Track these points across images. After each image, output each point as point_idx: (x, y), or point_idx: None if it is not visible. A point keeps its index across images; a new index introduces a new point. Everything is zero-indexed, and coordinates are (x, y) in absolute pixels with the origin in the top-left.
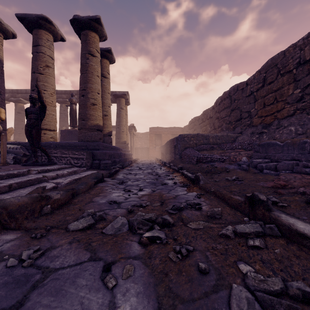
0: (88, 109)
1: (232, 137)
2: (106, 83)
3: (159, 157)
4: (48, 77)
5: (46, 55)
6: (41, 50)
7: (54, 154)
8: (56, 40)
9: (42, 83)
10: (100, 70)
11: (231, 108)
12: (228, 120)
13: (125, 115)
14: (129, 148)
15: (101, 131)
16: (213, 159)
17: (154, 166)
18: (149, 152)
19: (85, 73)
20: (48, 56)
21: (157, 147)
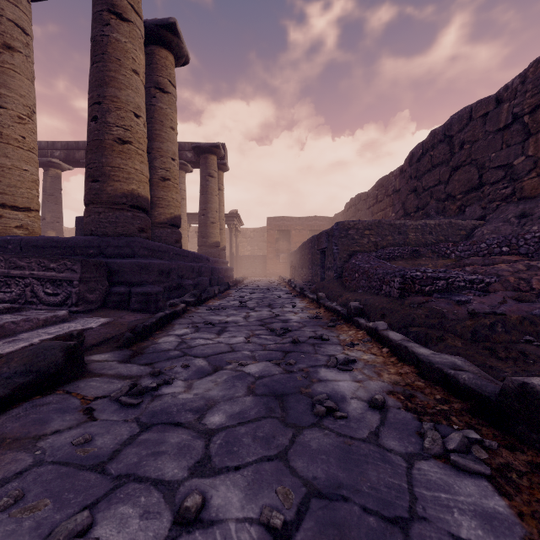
0: (108, 153)
1: (463, 229)
2: (167, 105)
3: (286, 275)
4: (11, 75)
5: (3, 19)
6: None
7: None
8: None
9: None
10: (143, 59)
11: (452, 164)
12: (444, 192)
13: (217, 188)
14: (229, 258)
15: (155, 216)
16: (455, 283)
17: (277, 298)
18: (267, 265)
19: (100, 62)
20: (10, 23)
21: (282, 254)
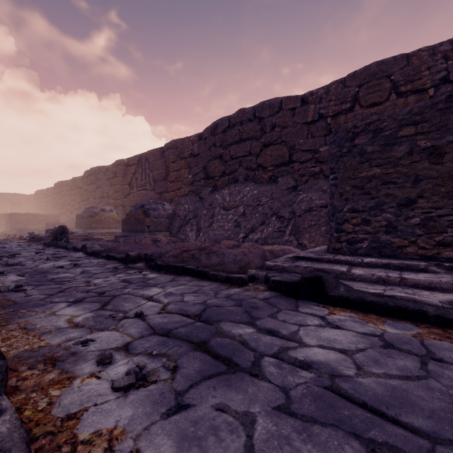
0: None
1: (57, 216)
2: None
3: None
4: None
5: None
6: None
7: None
8: None
9: None
10: None
11: (61, 195)
12: (59, 203)
13: None
14: None
15: None
16: (29, 230)
17: None
18: None
19: None
20: None
21: None
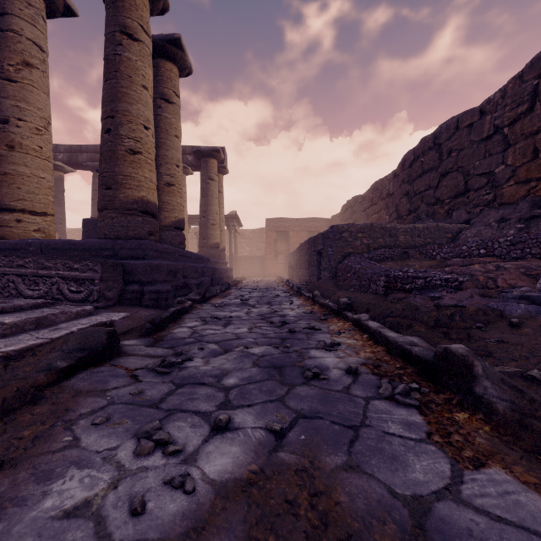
0: (121, 163)
1: (449, 232)
2: (171, 114)
3: (284, 275)
4: (29, 90)
5: (23, 39)
6: (11, 25)
7: (17, 269)
8: (54, 11)
9: (14, 102)
10: (151, 75)
11: (441, 170)
12: (433, 197)
13: (217, 191)
14: (228, 259)
15: (160, 220)
16: (432, 282)
17: (276, 296)
18: (265, 266)
19: (113, 79)
20: (28, 42)
21: (280, 255)
